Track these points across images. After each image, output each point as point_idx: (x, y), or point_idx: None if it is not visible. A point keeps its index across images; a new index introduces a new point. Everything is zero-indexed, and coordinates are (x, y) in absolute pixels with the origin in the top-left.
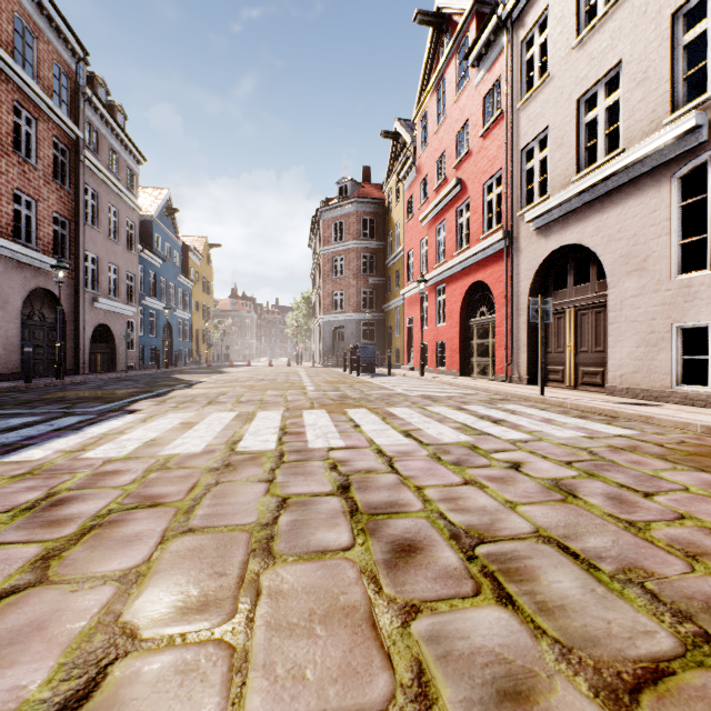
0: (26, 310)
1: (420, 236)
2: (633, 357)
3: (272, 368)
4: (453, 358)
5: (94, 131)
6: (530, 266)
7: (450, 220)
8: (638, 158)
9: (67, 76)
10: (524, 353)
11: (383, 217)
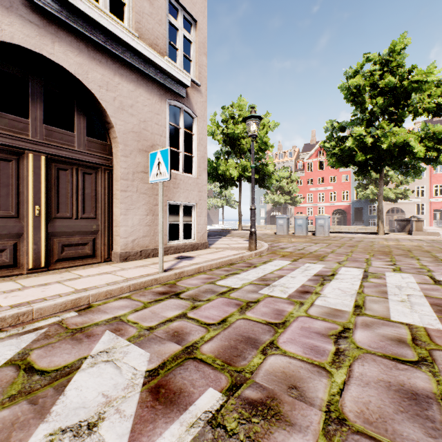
0: None
1: None
2: (144, 223)
3: None
4: None
5: None
6: None
7: None
8: (161, 67)
9: None
10: None
11: None
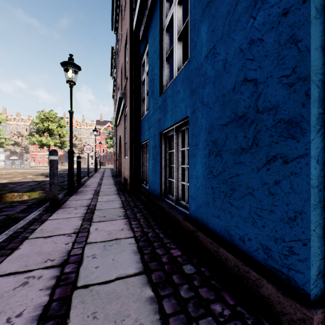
0: None
1: None
2: None
3: None
4: None
5: None
6: None
7: None
8: None
9: None
10: None
11: None
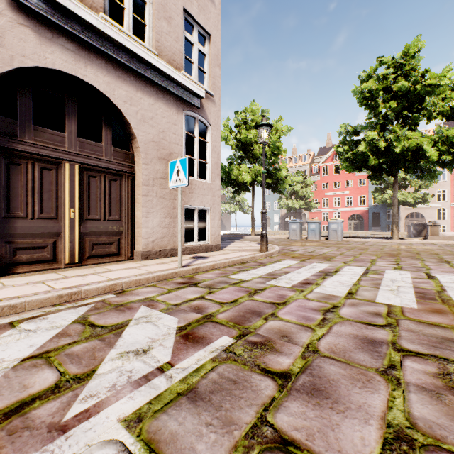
0: None
1: None
2: (163, 225)
3: None
4: None
5: None
6: None
7: None
8: (178, 81)
9: None
10: None
11: None
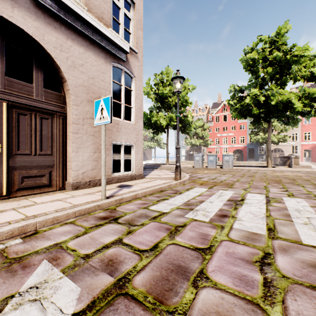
0: None
1: None
2: (92, 159)
3: None
4: None
5: None
6: None
7: None
8: (106, 35)
9: None
10: None
11: None
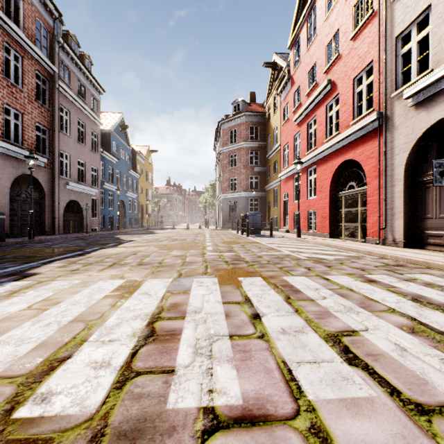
0: (15, 190)
1: (294, 132)
2: None
3: (188, 230)
4: (323, 223)
5: (67, 69)
6: (407, 139)
7: (320, 115)
8: None
9: (46, 29)
10: (400, 219)
11: (264, 125)
